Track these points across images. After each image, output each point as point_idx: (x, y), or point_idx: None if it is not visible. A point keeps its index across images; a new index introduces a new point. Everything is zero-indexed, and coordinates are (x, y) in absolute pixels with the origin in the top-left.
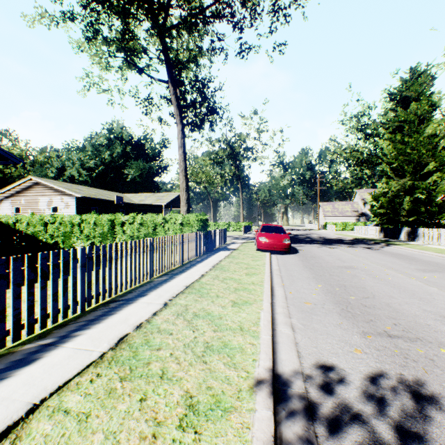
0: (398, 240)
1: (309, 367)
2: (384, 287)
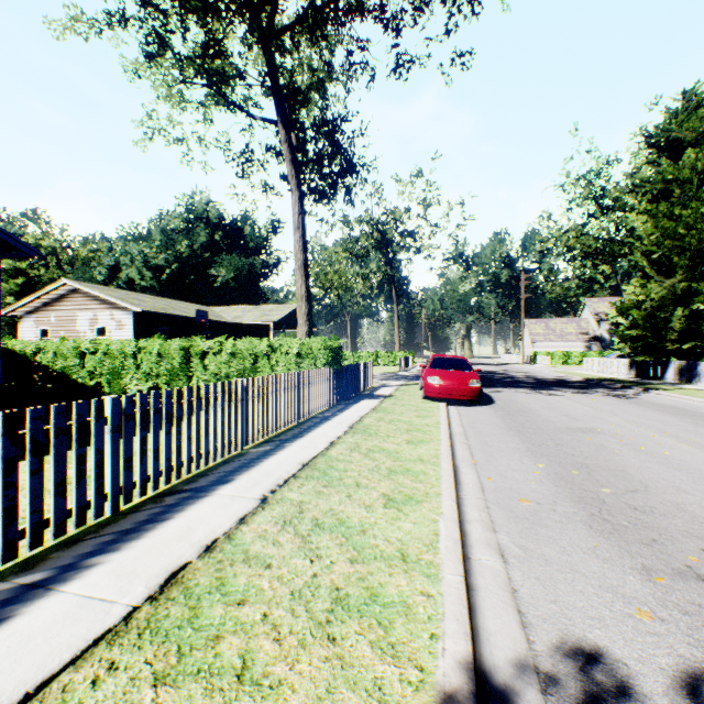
0: (662, 383)
1: (549, 653)
2: (661, 470)
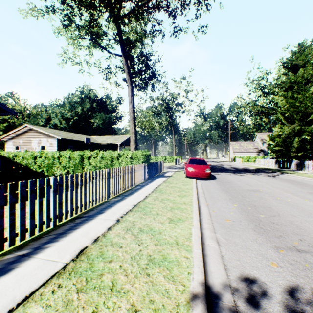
0: (289, 170)
1: (235, 280)
2: (285, 207)
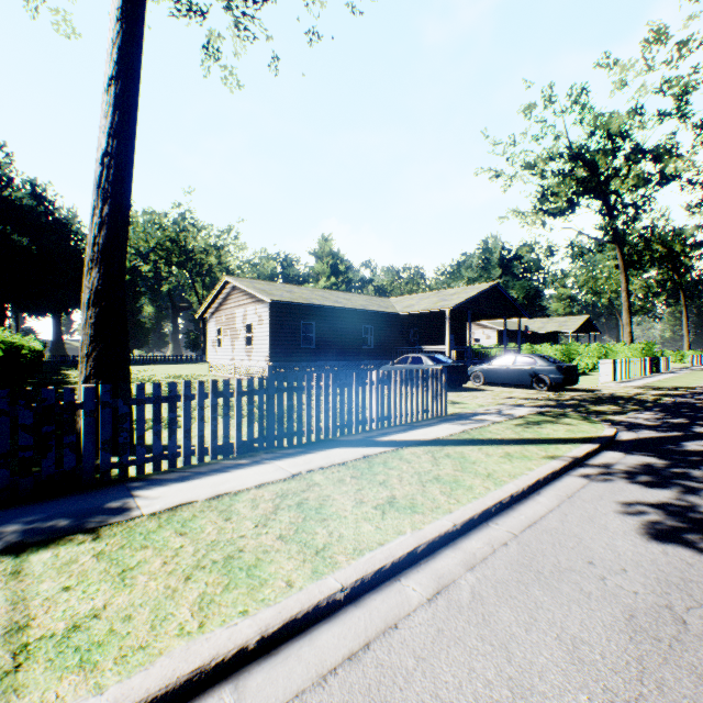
0: None
1: None
2: None
